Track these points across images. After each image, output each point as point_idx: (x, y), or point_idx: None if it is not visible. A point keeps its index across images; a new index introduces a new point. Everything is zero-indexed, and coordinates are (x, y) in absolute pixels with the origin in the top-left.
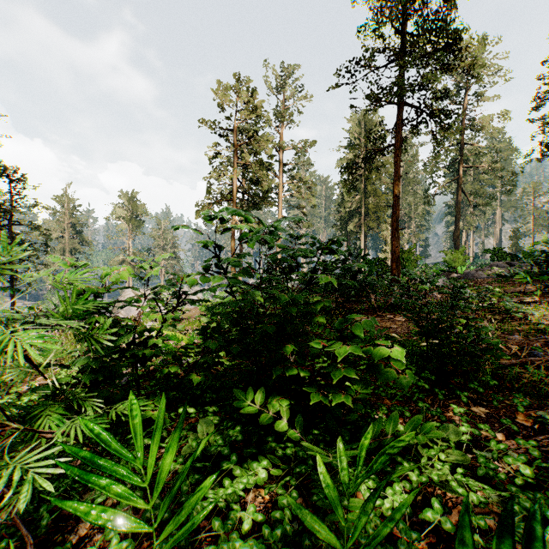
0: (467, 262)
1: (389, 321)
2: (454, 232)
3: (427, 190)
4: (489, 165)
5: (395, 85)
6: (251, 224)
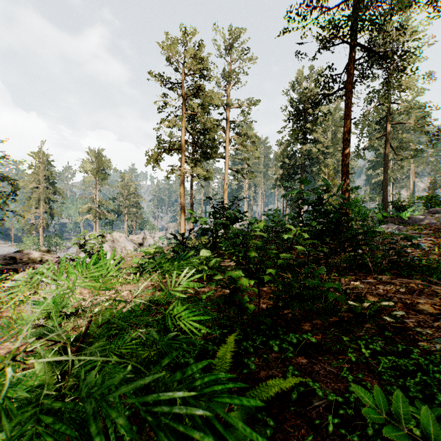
0: (411, 208)
1: (410, 294)
2: (382, 182)
3: (357, 145)
4: (417, 120)
5: (355, 11)
6: (199, 171)
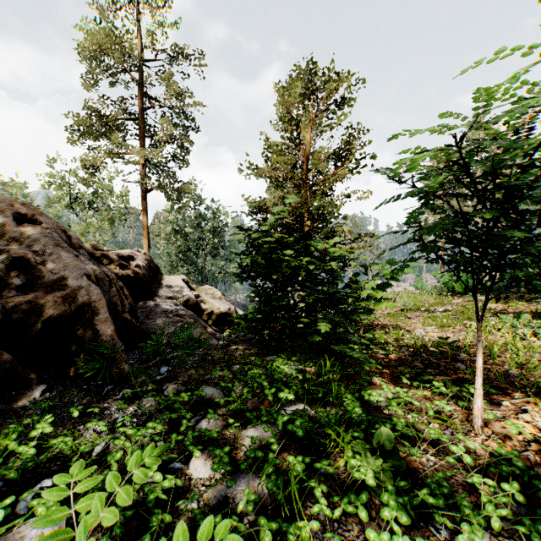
0: None
1: None
2: None
3: None
4: None
5: None
6: None
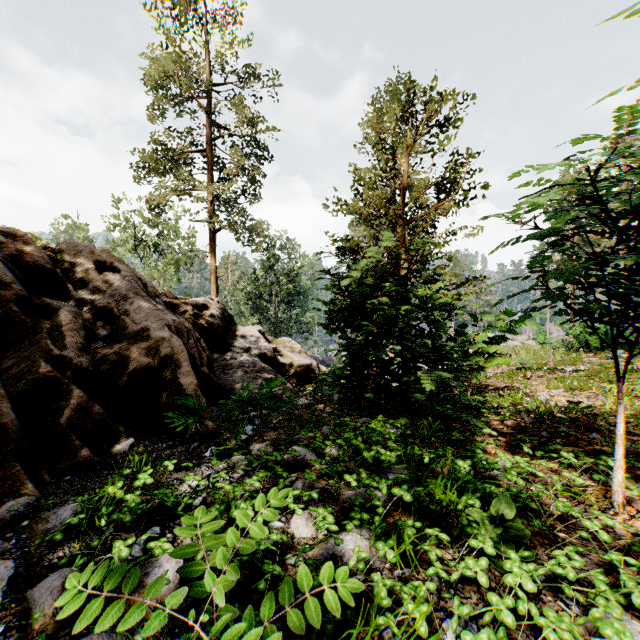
0: None
1: None
2: None
3: None
4: None
5: None
6: None
